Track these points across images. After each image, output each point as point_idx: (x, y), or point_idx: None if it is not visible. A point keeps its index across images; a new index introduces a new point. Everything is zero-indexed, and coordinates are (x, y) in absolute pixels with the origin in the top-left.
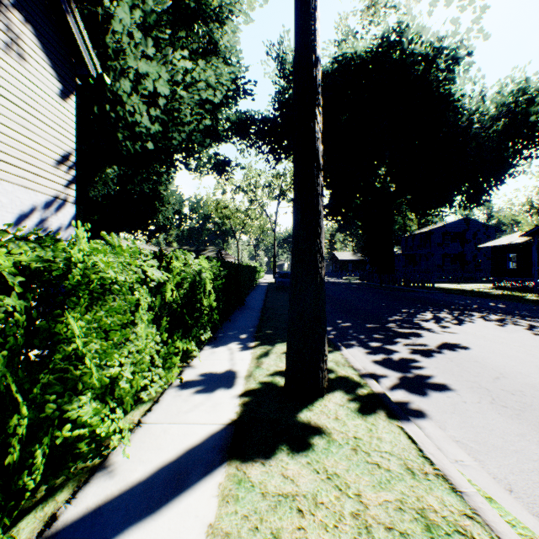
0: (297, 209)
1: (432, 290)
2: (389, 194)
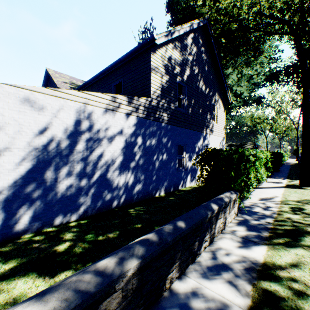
0: (302, 140)
1: None
2: None
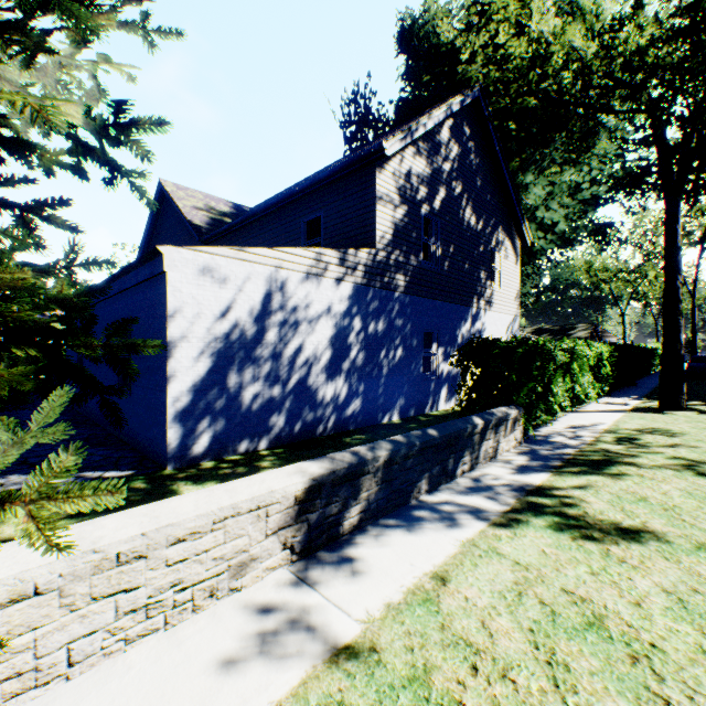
0: (664, 322)
1: None
2: None
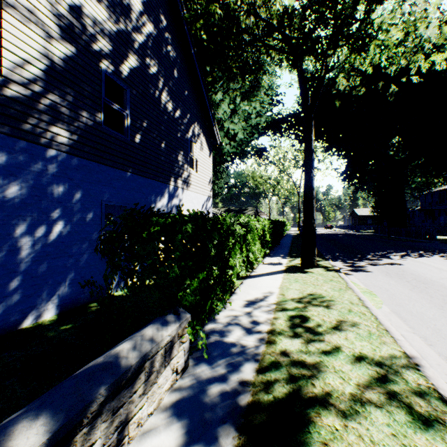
0: (305, 204)
1: (434, 240)
2: (400, 160)
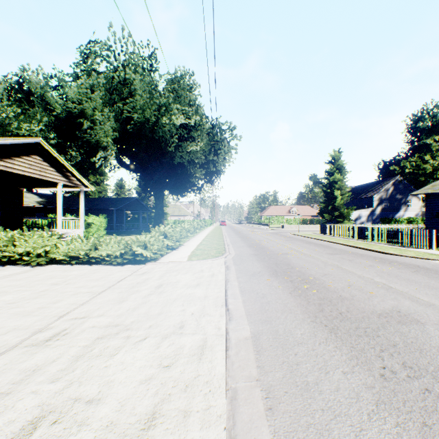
0: None
1: None
2: None
